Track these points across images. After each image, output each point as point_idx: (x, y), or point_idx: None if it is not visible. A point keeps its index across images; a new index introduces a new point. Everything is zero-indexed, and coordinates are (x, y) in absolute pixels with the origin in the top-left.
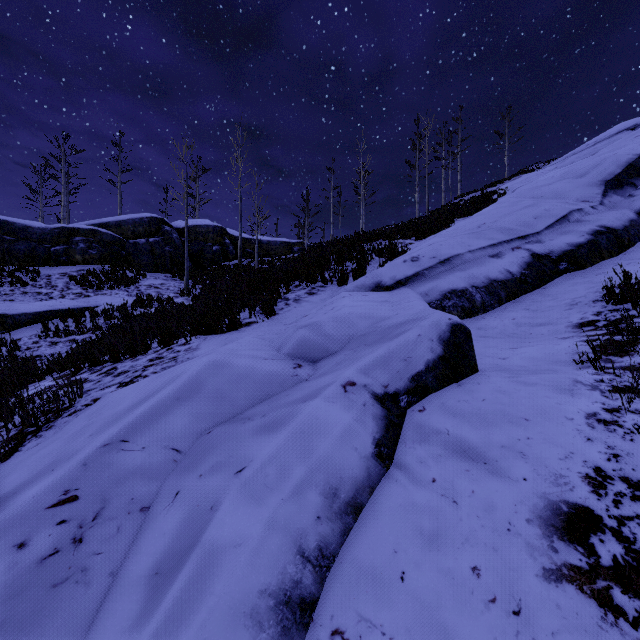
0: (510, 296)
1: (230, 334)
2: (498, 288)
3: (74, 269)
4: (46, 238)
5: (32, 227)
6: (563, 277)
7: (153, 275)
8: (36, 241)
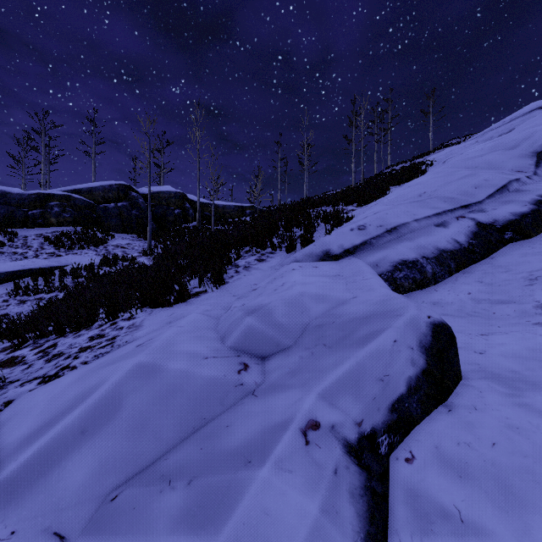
0: (459, 266)
1: (177, 307)
2: (448, 258)
3: (49, 230)
4: (24, 203)
5: (11, 193)
6: (509, 246)
7: (121, 236)
8: (15, 205)
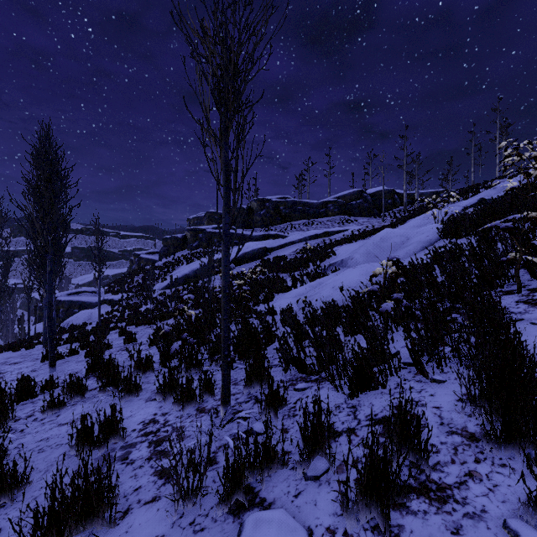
0: None
1: None
2: None
3: (329, 218)
4: (318, 207)
5: (313, 203)
6: None
7: (360, 218)
8: (315, 208)
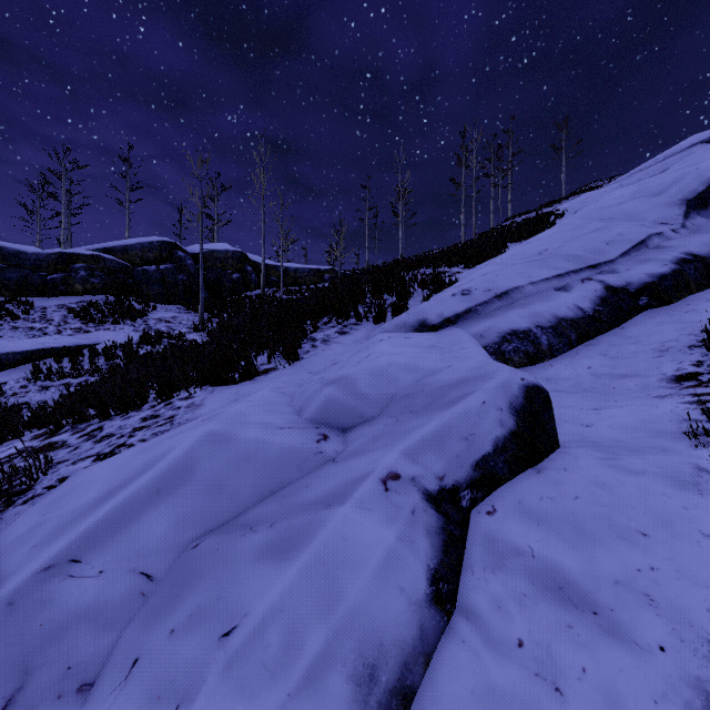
0: (582, 338)
1: (243, 385)
2: (567, 328)
3: (73, 300)
4: (41, 265)
5: (25, 252)
6: (644, 314)
7: (164, 307)
8: (30, 268)
